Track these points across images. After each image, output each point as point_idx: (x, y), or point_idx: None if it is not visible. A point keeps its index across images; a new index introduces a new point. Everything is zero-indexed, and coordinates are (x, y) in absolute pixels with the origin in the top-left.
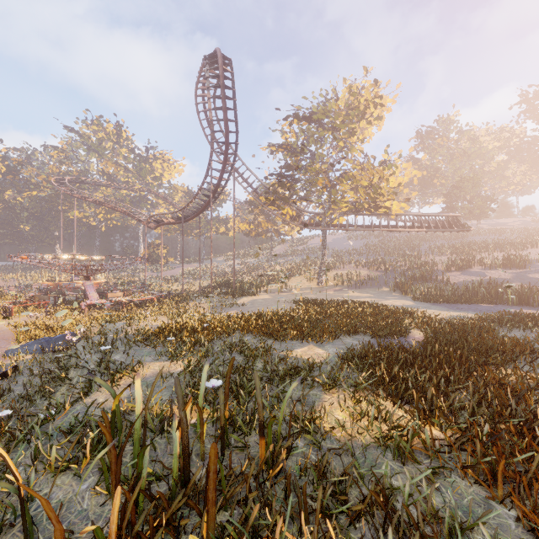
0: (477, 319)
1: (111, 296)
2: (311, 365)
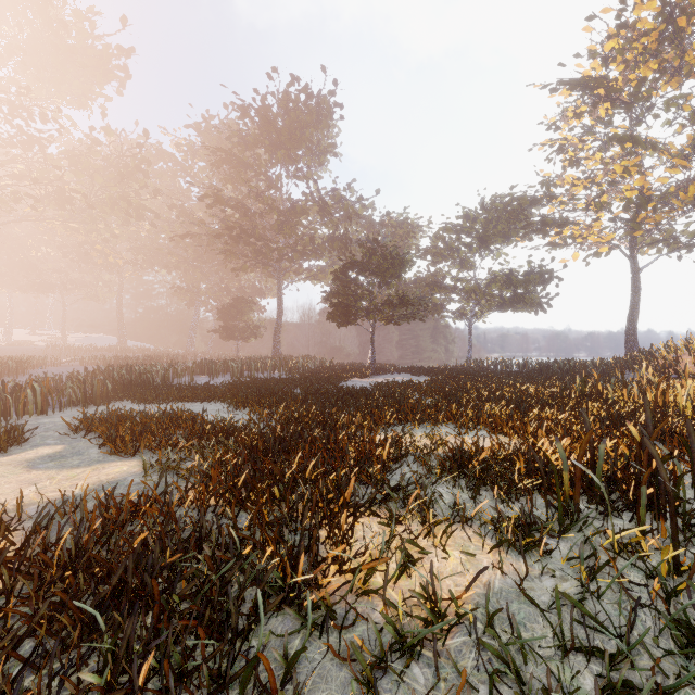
0: None
1: None
2: None
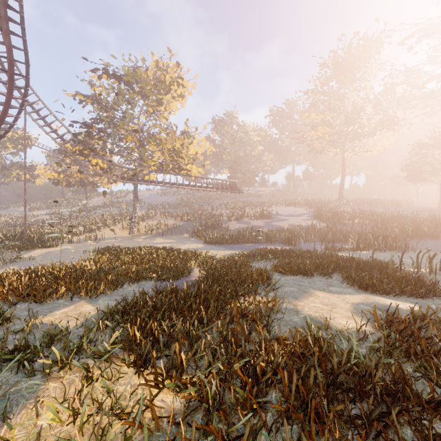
0: (241, 255)
1: None
2: (48, 338)
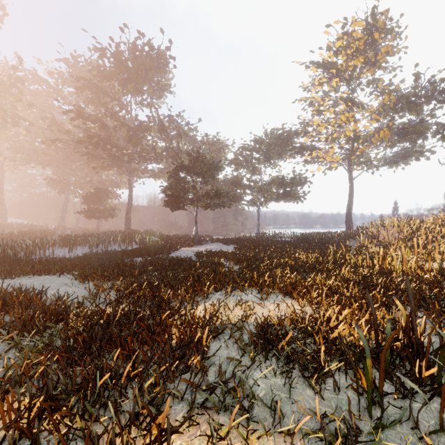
0: None
1: None
2: None
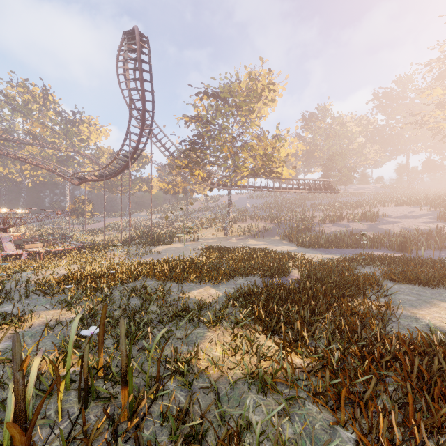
0: (341, 260)
1: (29, 246)
2: (200, 306)
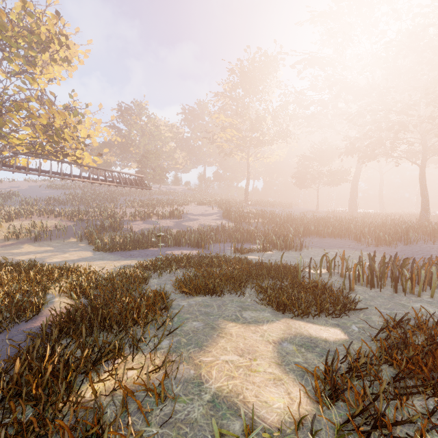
0: (138, 267)
1: None
2: None
